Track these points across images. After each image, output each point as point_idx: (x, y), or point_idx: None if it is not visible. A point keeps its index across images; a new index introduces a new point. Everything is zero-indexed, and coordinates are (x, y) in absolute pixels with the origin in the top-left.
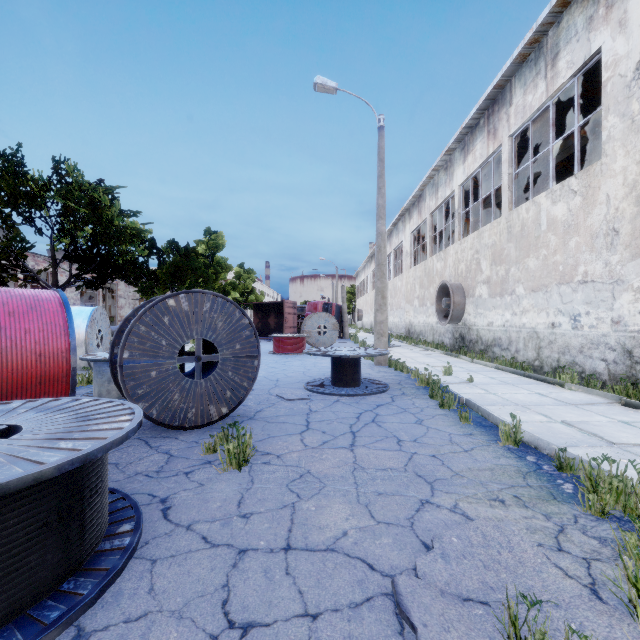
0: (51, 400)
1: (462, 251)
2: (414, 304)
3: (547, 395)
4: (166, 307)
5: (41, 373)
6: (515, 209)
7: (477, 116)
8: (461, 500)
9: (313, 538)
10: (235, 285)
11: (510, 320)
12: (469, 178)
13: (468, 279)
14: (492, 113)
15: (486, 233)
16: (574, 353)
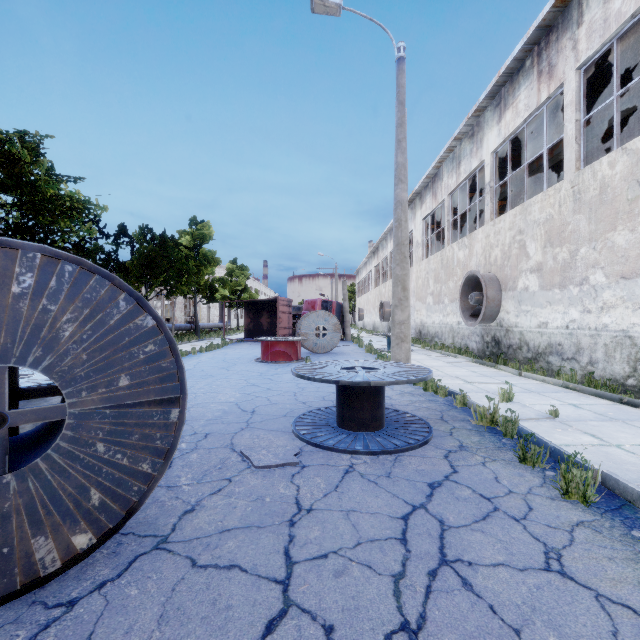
0: None
1: (496, 233)
2: (427, 301)
3: None
4: None
5: None
6: (588, 166)
7: (522, 55)
8: None
9: None
10: (224, 281)
11: (579, 320)
12: (506, 141)
13: (506, 268)
14: (546, 46)
15: (536, 206)
16: None
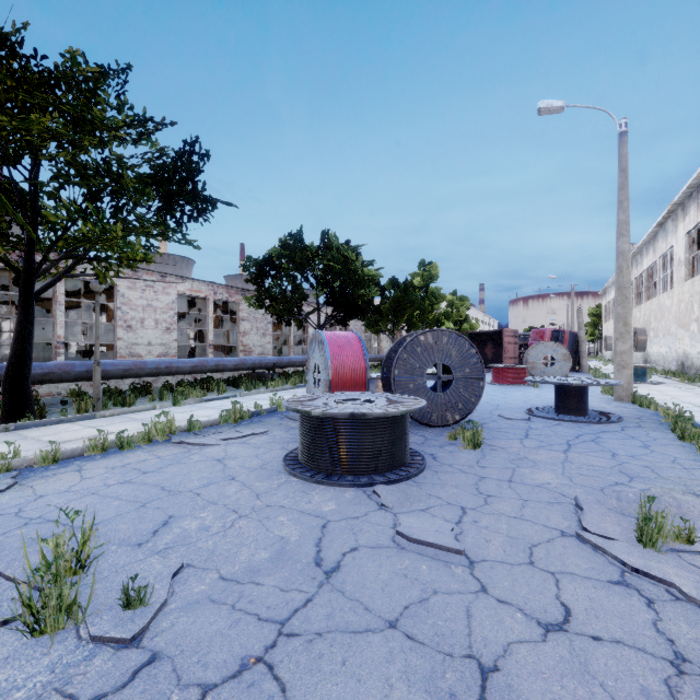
0: (371, 393)
1: None
2: (690, 329)
3: None
4: (418, 341)
5: (354, 381)
6: None
7: None
8: (655, 488)
9: (527, 481)
10: (449, 314)
11: None
12: None
13: None
14: None
15: None
16: None
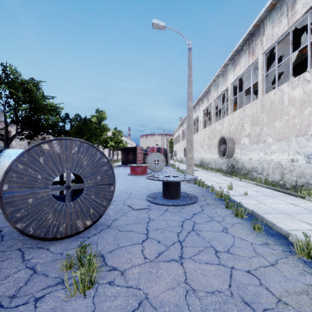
0: None
1: (233, 119)
2: (204, 148)
3: (298, 205)
4: (41, 150)
5: None
6: (266, 94)
7: (242, 44)
8: None
9: None
10: (111, 138)
11: (263, 157)
12: (237, 79)
13: (236, 134)
14: (251, 41)
15: (247, 109)
16: (308, 177)
